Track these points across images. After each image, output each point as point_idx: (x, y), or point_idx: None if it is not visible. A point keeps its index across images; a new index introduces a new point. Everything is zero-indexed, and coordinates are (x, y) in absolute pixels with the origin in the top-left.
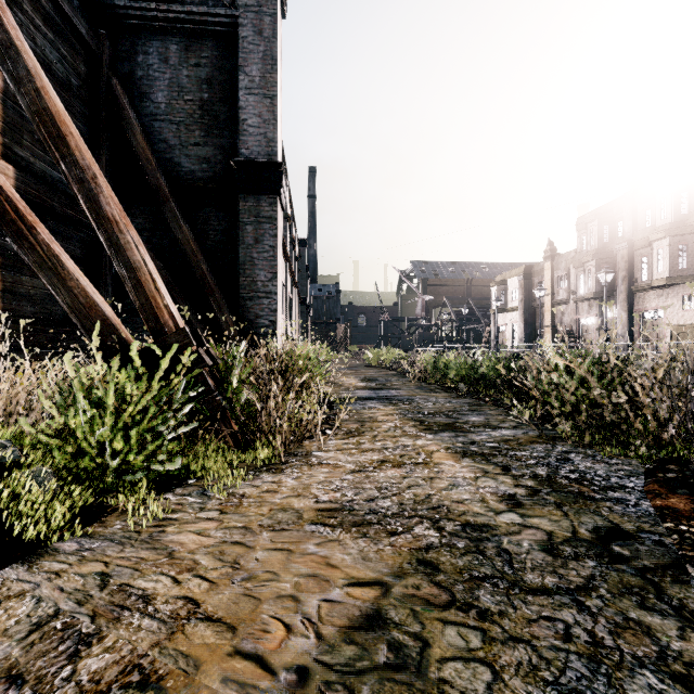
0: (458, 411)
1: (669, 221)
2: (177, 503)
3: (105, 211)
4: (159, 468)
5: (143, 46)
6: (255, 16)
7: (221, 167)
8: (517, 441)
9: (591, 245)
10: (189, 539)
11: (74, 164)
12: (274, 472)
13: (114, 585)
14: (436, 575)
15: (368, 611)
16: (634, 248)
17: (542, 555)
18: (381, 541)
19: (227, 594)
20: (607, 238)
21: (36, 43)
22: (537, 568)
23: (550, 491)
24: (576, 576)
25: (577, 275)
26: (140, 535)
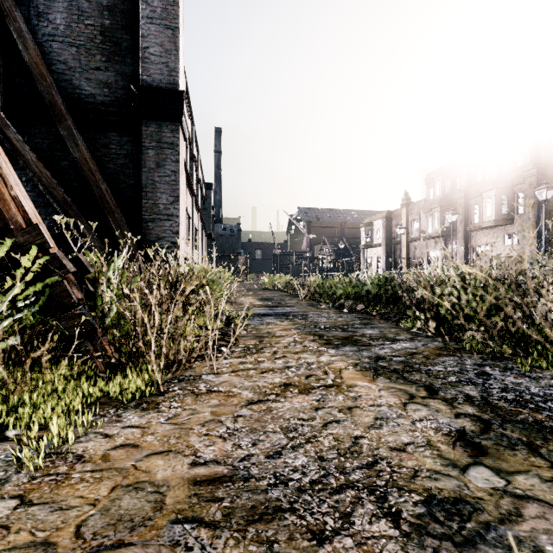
0: (351, 325)
1: (495, 177)
2: None
3: None
4: None
5: None
6: None
7: (123, 93)
8: (423, 354)
9: (437, 195)
10: None
11: None
12: (145, 408)
13: None
14: None
15: None
16: (469, 198)
17: None
18: None
19: None
20: (449, 189)
21: None
22: None
23: (502, 422)
24: None
25: (426, 219)
26: None
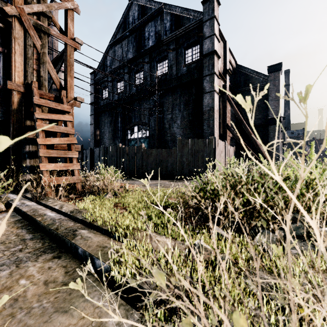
0: None
1: None
2: None
3: (257, 144)
4: None
5: (244, 96)
6: (273, 82)
7: (263, 119)
8: None
9: None
10: None
11: (253, 138)
12: None
13: None
14: None
15: None
16: None
17: None
18: None
19: None
20: None
21: (232, 111)
22: None
23: None
24: None
25: None
26: None
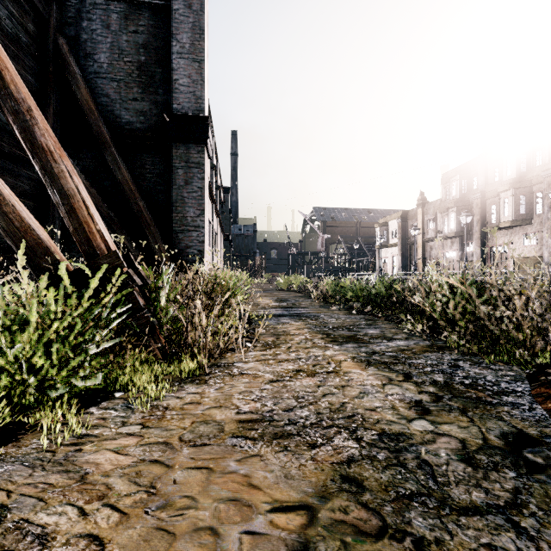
0: (357, 325)
1: (512, 177)
2: (99, 418)
3: (40, 142)
4: (81, 384)
5: (88, 13)
6: None
7: (156, 119)
8: (412, 351)
9: (453, 195)
10: (105, 459)
11: (9, 96)
12: (198, 383)
13: (10, 521)
14: (362, 494)
15: (294, 545)
16: (486, 198)
17: (462, 466)
18: (302, 455)
19: (138, 529)
20: (465, 189)
21: None
22: (461, 482)
23: (451, 397)
24: (501, 490)
25: (442, 219)
26: (54, 455)
